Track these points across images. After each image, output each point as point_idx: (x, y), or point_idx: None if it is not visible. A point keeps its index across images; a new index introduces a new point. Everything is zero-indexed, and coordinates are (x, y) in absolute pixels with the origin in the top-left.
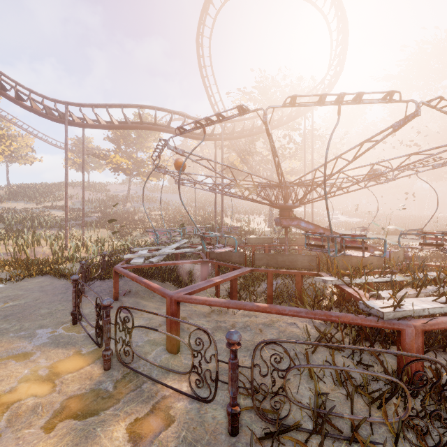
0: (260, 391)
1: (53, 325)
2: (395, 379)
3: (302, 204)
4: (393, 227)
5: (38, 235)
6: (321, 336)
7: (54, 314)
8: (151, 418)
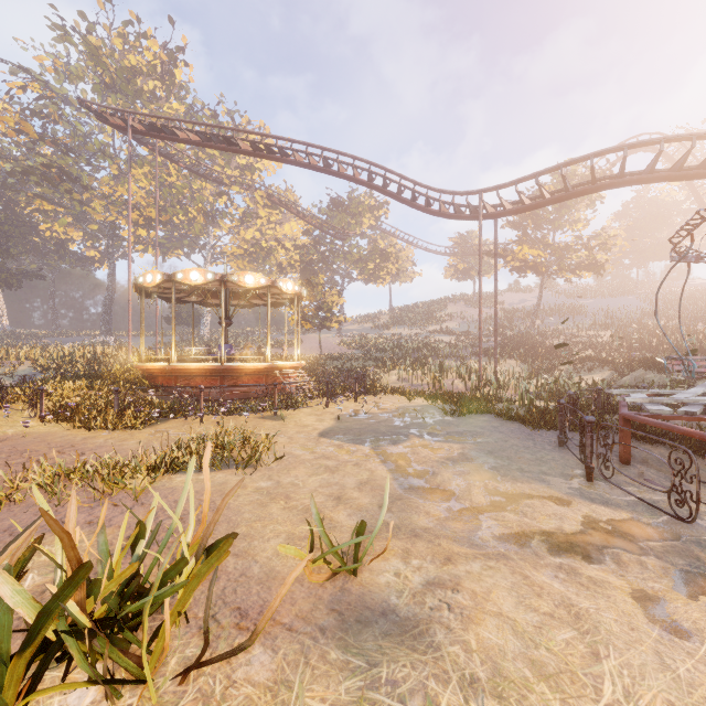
0: None
1: (558, 475)
2: None
3: None
4: None
5: (443, 366)
6: None
7: (546, 462)
8: None
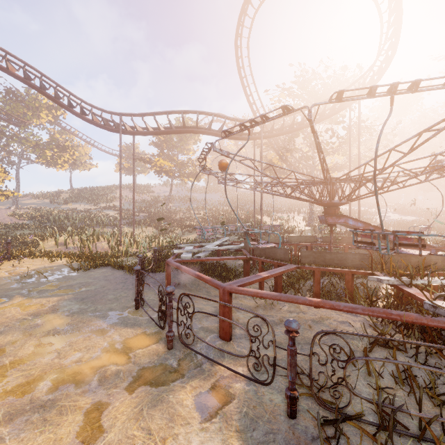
0: (318, 379)
1: (120, 308)
2: None
3: (349, 201)
4: None
5: (97, 232)
6: (379, 335)
7: (119, 300)
8: (214, 393)
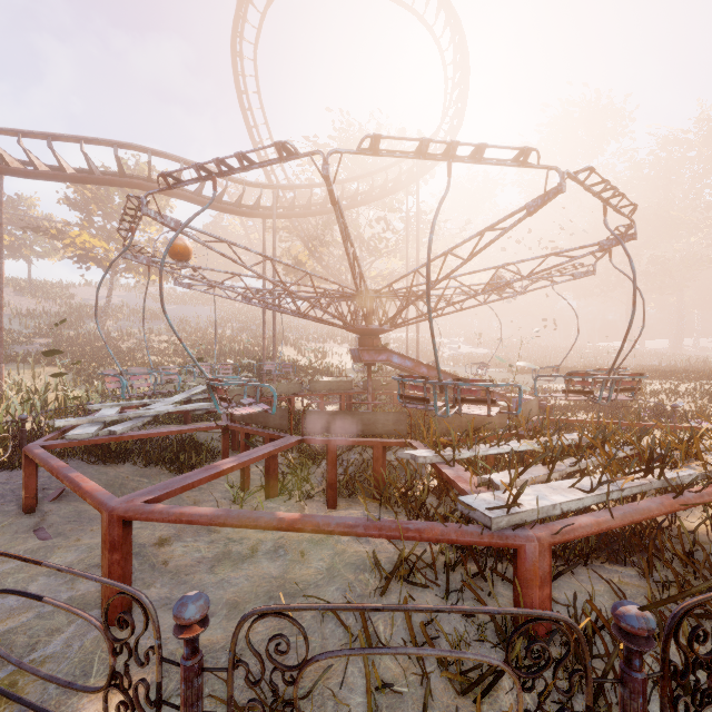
0: None
1: None
2: (497, 661)
3: (394, 328)
4: (524, 364)
5: None
6: (395, 564)
7: None
8: None
